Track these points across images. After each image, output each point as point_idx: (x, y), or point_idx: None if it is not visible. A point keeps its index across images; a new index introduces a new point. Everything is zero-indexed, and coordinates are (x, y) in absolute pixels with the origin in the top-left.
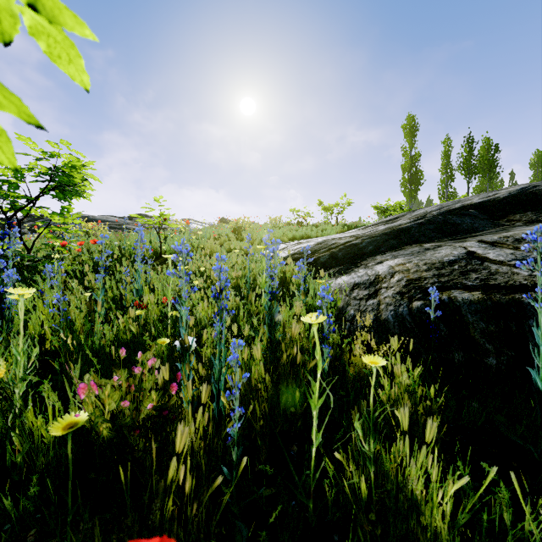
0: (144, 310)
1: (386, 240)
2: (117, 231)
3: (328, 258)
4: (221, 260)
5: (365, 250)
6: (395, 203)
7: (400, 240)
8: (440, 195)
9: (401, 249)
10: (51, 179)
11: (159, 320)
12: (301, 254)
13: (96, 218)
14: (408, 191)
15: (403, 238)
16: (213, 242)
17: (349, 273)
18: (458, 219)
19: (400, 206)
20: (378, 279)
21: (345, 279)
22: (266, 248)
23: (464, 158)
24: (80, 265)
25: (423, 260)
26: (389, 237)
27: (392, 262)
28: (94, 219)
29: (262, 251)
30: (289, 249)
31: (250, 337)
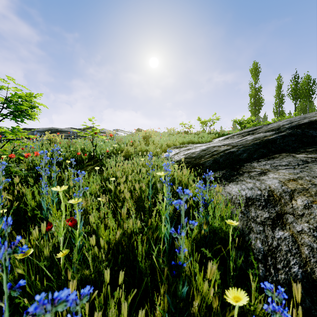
0: (31, 249)
1: (257, 149)
2: (73, 138)
3: (212, 163)
4: (51, 314)
5: (241, 156)
6: (247, 118)
7: (269, 149)
8: (275, 112)
9: (274, 158)
10: (3, 107)
11: (65, 238)
12: (191, 158)
13: (62, 130)
14: (254, 110)
15: (271, 147)
16: (129, 147)
17: (235, 182)
18: (314, 132)
19: (250, 120)
20: (274, 197)
21: (234, 189)
22: (166, 173)
23: (292, 88)
24: (34, 166)
25: (315, 177)
26: (259, 146)
27: (277, 174)
28: (61, 130)
29: (162, 178)
30: (181, 154)
31: (148, 280)
